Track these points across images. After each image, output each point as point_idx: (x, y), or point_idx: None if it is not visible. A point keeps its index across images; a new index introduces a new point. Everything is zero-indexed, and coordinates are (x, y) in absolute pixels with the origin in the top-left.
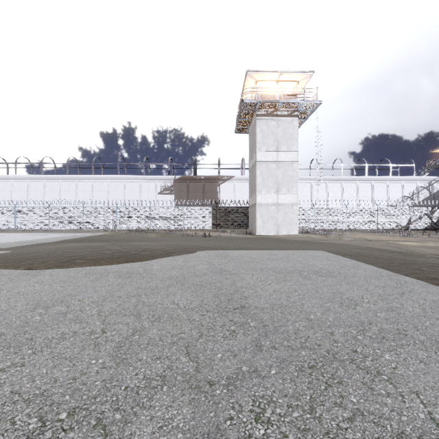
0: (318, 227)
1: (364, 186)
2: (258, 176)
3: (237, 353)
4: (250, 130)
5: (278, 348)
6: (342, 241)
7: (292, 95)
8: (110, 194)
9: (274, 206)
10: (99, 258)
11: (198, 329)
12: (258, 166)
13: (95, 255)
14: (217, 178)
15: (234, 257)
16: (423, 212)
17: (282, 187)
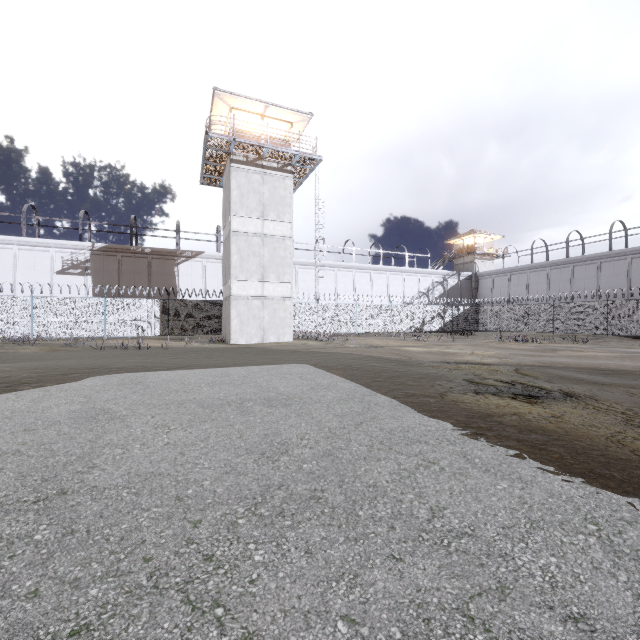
0: (322, 330)
1: (379, 278)
2: (234, 254)
3: None
4: (224, 183)
5: (42, 594)
6: (342, 349)
7: (284, 140)
8: None
9: (258, 300)
10: None
11: None
12: (233, 238)
13: None
14: (174, 252)
15: (151, 384)
16: (436, 312)
17: (270, 273)
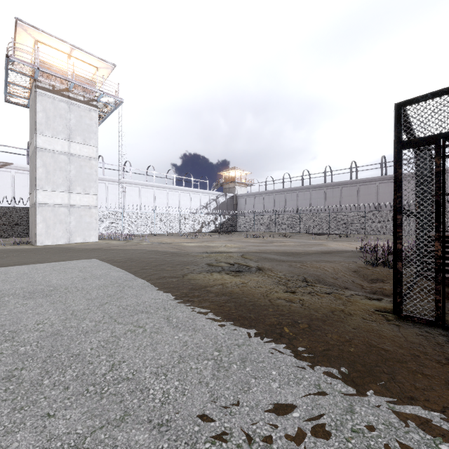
0: (127, 232)
1: (173, 195)
2: (40, 167)
3: None
4: (30, 104)
5: None
6: (136, 246)
7: (90, 80)
8: None
9: (65, 207)
10: None
11: None
12: (39, 154)
13: None
14: None
15: None
16: (211, 219)
17: (77, 186)
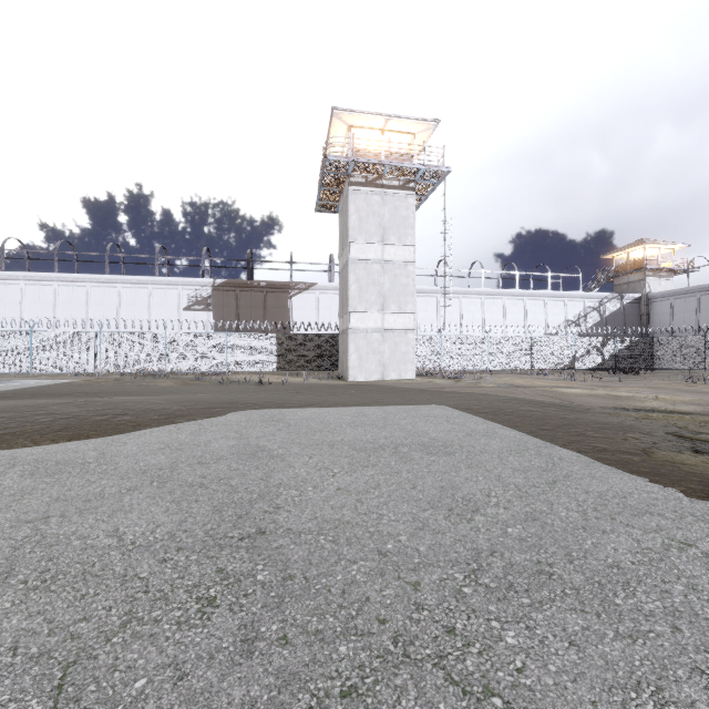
0: (447, 366)
1: (514, 305)
2: (353, 284)
3: (189, 670)
4: (340, 208)
5: (292, 642)
6: (479, 389)
7: (406, 154)
8: (90, 309)
9: (378, 332)
10: (17, 432)
11: (130, 603)
12: (352, 267)
13: (10, 426)
14: (287, 285)
15: (292, 422)
16: (592, 345)
17: (391, 303)
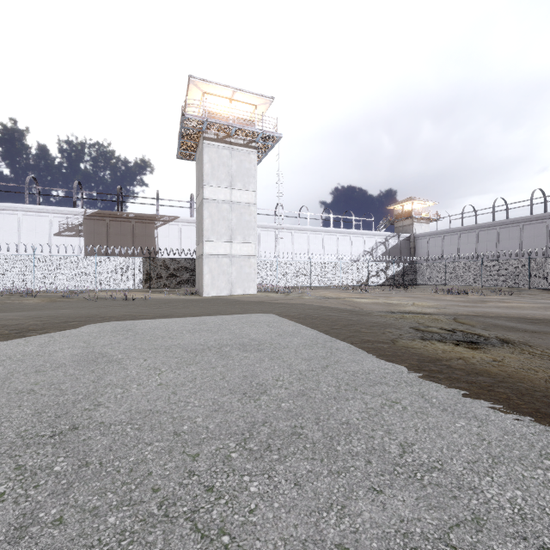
0: (281, 284)
1: (330, 239)
2: (207, 218)
3: None
4: (197, 157)
5: (66, 521)
6: (300, 301)
7: (249, 120)
8: None
9: (227, 258)
10: None
11: None
12: (206, 205)
13: None
14: (154, 217)
15: (140, 331)
16: (380, 268)
17: (237, 234)
